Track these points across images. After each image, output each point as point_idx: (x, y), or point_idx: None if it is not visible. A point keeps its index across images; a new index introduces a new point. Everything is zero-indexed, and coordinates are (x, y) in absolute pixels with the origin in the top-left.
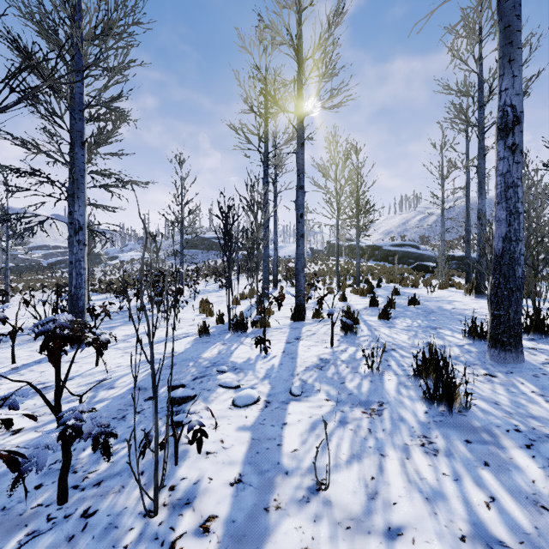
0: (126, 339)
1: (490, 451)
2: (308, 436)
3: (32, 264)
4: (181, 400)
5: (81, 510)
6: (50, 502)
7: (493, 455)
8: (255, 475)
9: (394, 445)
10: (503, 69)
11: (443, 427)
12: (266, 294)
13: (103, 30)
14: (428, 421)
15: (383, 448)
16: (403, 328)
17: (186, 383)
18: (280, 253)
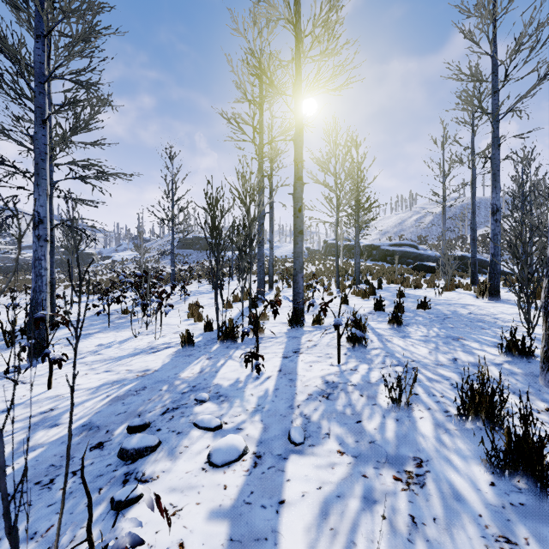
0: (98, 350)
1: None
2: (318, 532)
3: (21, 264)
4: (136, 453)
5: None
6: None
7: None
8: None
9: None
10: None
11: (530, 519)
12: (261, 296)
13: None
14: (501, 504)
15: None
16: (419, 338)
17: (152, 418)
18: (277, 253)
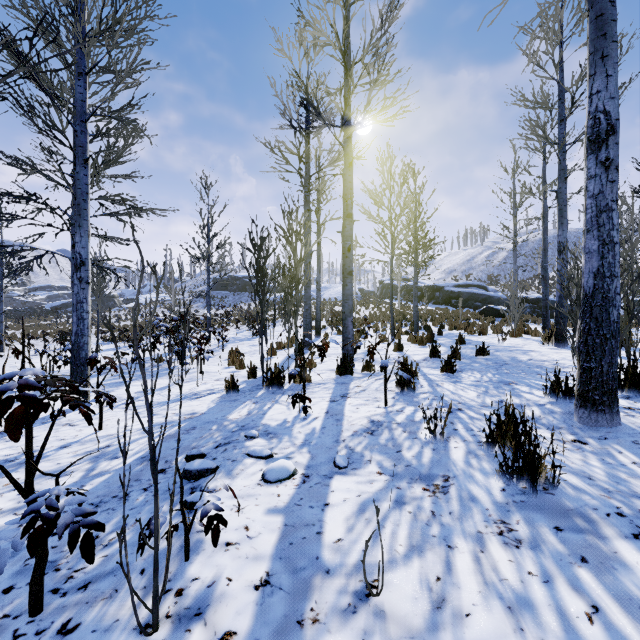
0: (138, 396)
1: (587, 542)
2: (355, 521)
3: (33, 308)
4: (198, 473)
5: (59, 624)
6: (20, 612)
7: (592, 547)
8: (287, 575)
9: (464, 533)
10: (594, 68)
11: (525, 510)
12: (307, 343)
13: (110, 25)
14: (506, 501)
15: (450, 537)
16: (471, 383)
17: (207, 451)
18: (325, 295)
